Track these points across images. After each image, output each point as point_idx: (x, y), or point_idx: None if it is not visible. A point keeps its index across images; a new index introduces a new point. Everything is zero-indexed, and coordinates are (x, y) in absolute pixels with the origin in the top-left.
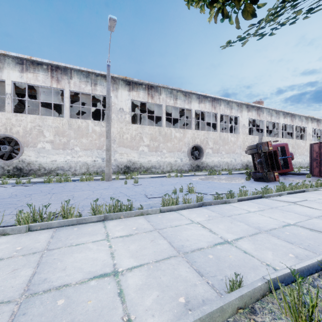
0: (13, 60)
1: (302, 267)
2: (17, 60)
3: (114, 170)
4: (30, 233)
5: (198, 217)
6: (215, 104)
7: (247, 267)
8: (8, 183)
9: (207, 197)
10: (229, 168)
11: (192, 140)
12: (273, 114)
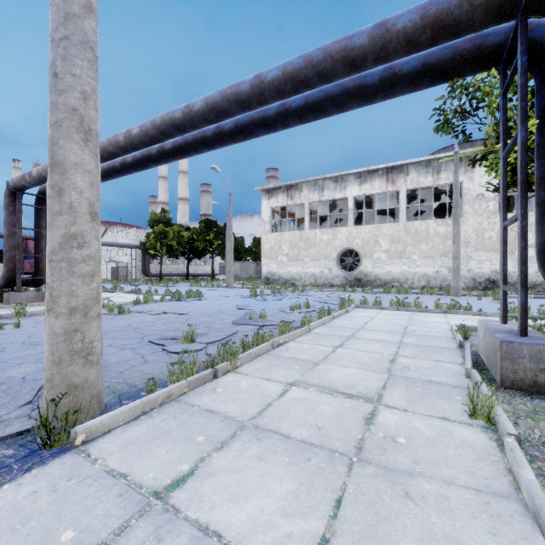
0: (354, 176)
1: None
2: (357, 174)
3: (468, 285)
4: (399, 311)
5: (542, 323)
6: None
7: None
8: (356, 291)
9: None
10: None
11: None
12: None
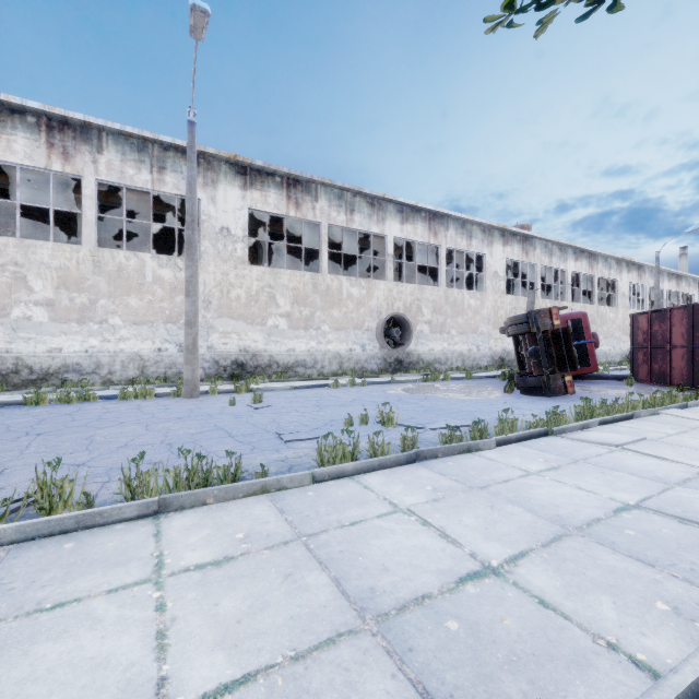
0: None
1: None
2: None
3: (209, 371)
4: None
5: (410, 493)
6: (435, 226)
7: (561, 662)
8: None
9: (425, 436)
10: (465, 365)
11: (388, 303)
12: (554, 253)
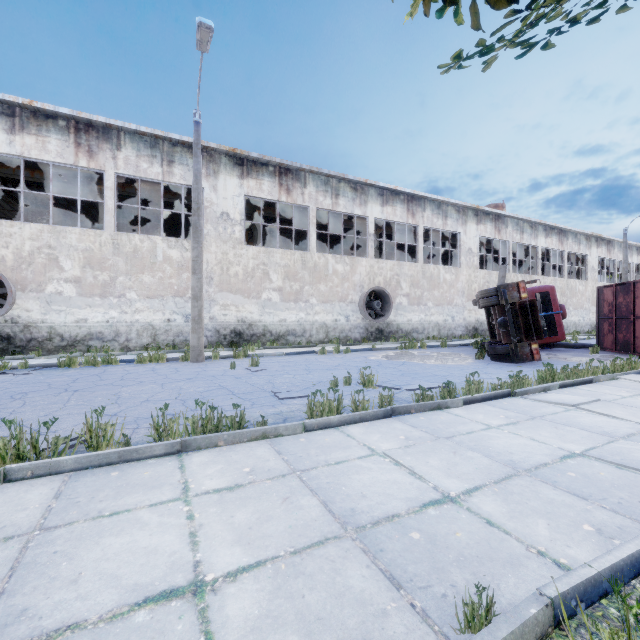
0: None
1: (619, 561)
2: (2, 106)
3: (211, 339)
4: (9, 486)
5: (385, 441)
6: (413, 207)
7: (498, 562)
8: None
9: (401, 396)
10: (441, 334)
11: (370, 278)
12: (525, 230)
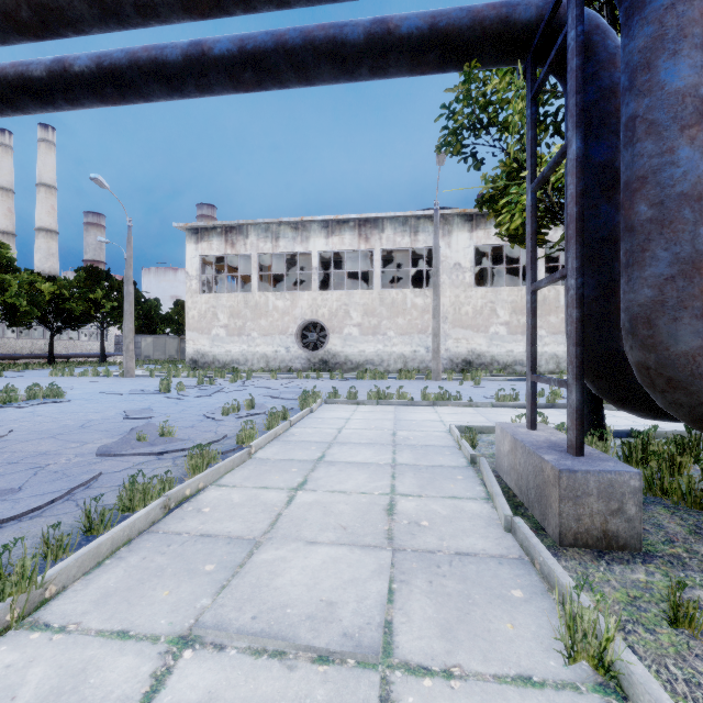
0: (319, 224)
1: None
2: (323, 223)
3: (446, 366)
4: (379, 406)
5: None
6: None
7: None
8: (322, 378)
9: None
10: None
11: None
12: None
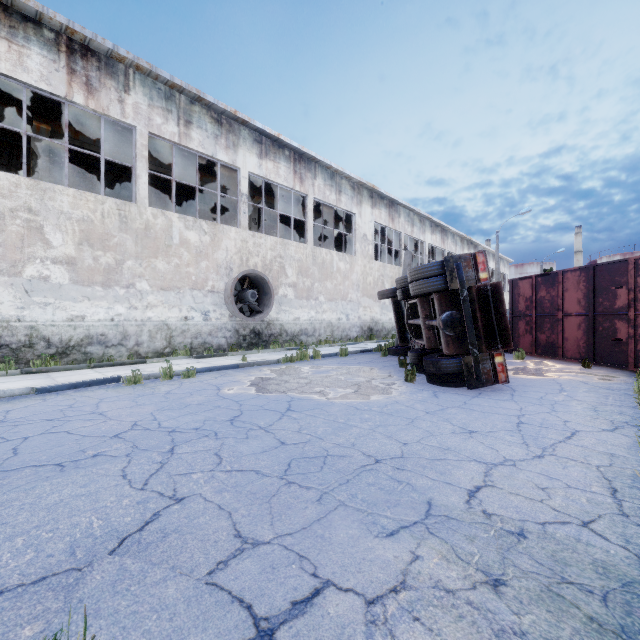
0: None
1: None
2: None
3: None
4: None
5: None
6: (302, 170)
7: None
8: None
9: None
10: (334, 336)
11: (241, 257)
12: (415, 223)
